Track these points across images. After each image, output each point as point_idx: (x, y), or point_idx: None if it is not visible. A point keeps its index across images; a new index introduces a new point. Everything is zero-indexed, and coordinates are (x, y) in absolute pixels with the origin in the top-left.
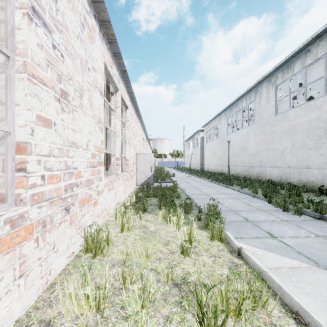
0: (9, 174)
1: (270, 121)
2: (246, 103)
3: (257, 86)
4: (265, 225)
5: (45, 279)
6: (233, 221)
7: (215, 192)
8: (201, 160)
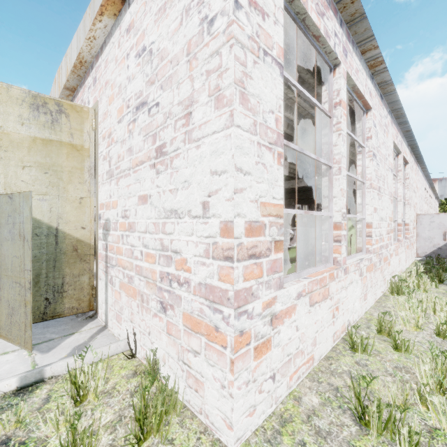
0: (364, 238)
1: None
2: None
3: None
4: None
5: (375, 296)
6: None
7: None
8: None
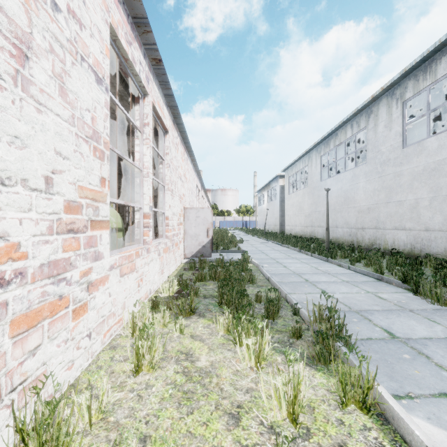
0: None
1: (393, 157)
2: (351, 132)
3: (370, 105)
4: (440, 352)
5: None
6: (366, 339)
7: (311, 270)
8: (281, 218)
